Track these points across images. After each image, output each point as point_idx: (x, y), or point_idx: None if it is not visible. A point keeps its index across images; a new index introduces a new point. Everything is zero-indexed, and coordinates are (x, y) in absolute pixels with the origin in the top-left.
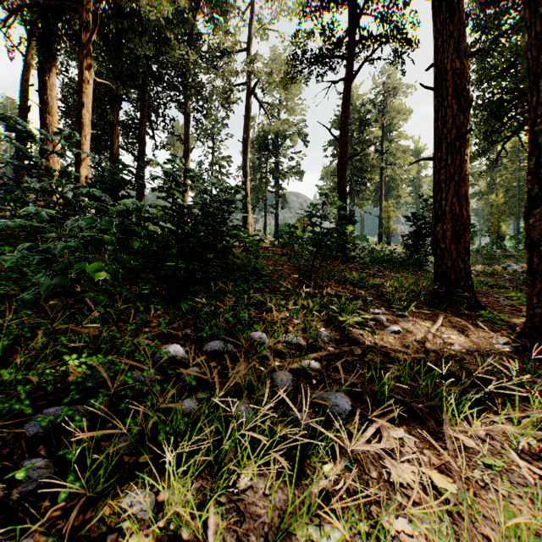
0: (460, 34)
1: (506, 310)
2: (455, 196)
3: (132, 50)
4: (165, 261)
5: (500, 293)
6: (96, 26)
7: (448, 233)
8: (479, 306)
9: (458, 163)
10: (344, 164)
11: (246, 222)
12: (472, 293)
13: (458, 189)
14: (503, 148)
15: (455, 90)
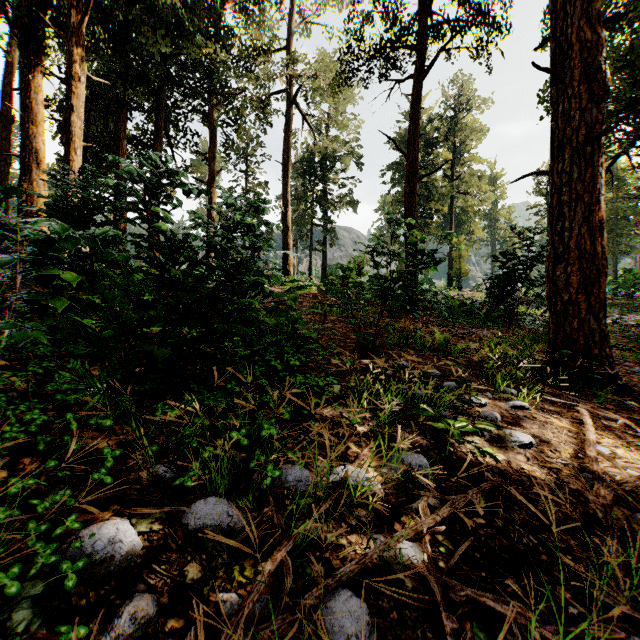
0: None
1: None
2: (584, 225)
3: (142, 44)
4: (144, 326)
5: (626, 358)
6: (88, 5)
7: (574, 278)
8: (622, 385)
9: (589, 178)
10: (413, 187)
11: (286, 262)
12: (611, 366)
13: (589, 214)
14: (608, 170)
15: (584, 71)
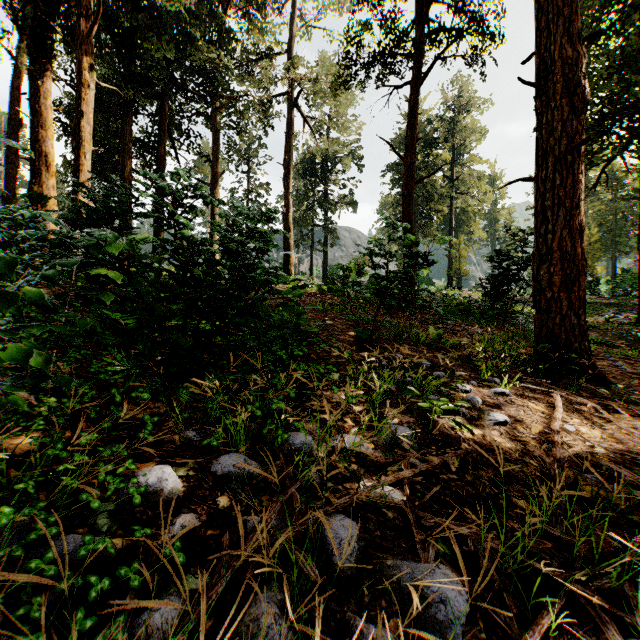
0: (572, 11)
1: (634, 381)
2: (565, 229)
3: (147, 50)
4: (167, 319)
5: (613, 354)
6: (98, 15)
7: (556, 277)
8: (600, 376)
9: (570, 184)
10: (410, 190)
11: (288, 262)
12: (590, 358)
13: (570, 218)
14: (603, 172)
15: (565, 86)
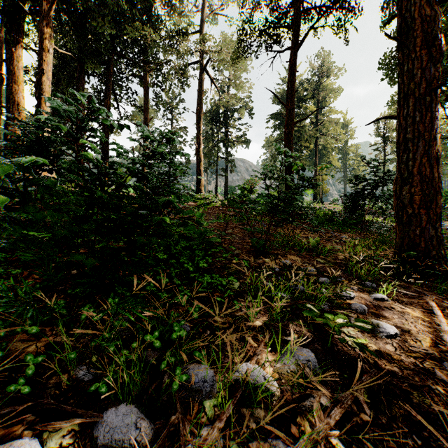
0: None
1: None
2: (424, 157)
3: (95, 27)
4: (80, 237)
5: None
6: None
7: (416, 197)
8: None
9: (428, 120)
10: (291, 129)
11: (199, 183)
12: (445, 264)
13: (428, 148)
14: None
15: (424, 39)
